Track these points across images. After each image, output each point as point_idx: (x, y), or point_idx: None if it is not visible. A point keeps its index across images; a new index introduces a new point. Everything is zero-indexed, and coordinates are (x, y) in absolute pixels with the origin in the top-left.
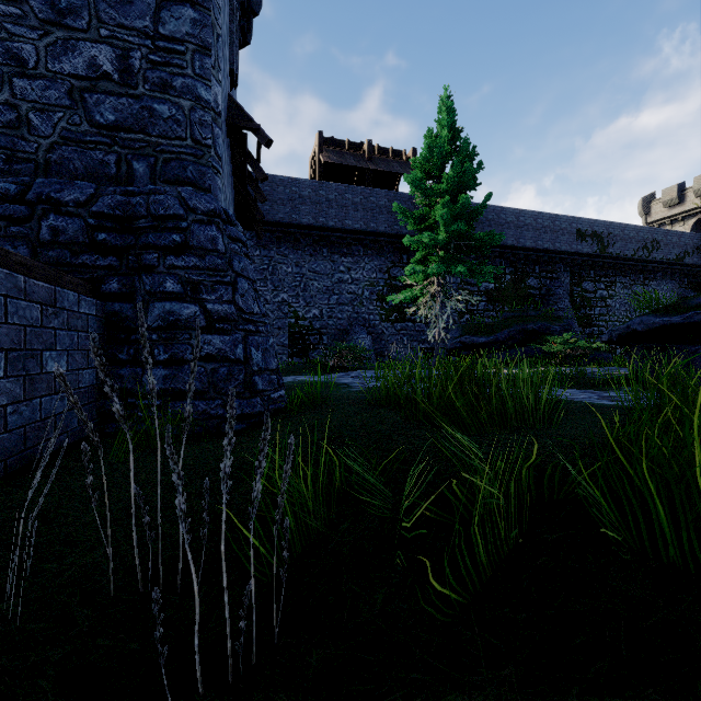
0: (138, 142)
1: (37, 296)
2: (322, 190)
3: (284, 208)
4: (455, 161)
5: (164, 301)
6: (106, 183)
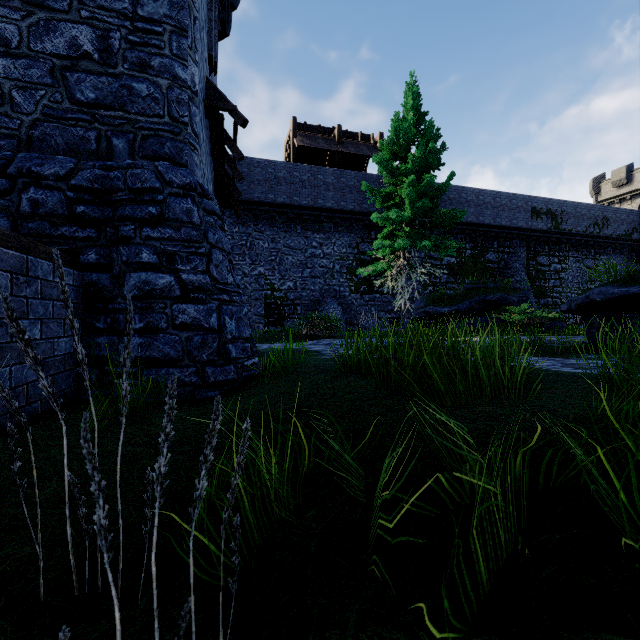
0: (117, 119)
1: (7, 264)
2: (296, 171)
3: (261, 188)
4: (420, 142)
5: (140, 271)
6: (87, 158)
